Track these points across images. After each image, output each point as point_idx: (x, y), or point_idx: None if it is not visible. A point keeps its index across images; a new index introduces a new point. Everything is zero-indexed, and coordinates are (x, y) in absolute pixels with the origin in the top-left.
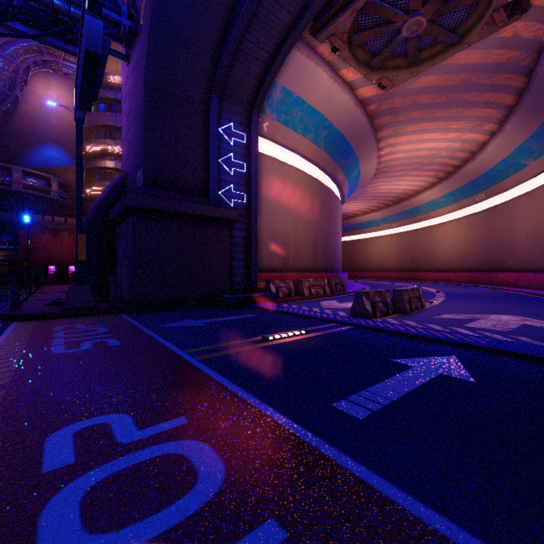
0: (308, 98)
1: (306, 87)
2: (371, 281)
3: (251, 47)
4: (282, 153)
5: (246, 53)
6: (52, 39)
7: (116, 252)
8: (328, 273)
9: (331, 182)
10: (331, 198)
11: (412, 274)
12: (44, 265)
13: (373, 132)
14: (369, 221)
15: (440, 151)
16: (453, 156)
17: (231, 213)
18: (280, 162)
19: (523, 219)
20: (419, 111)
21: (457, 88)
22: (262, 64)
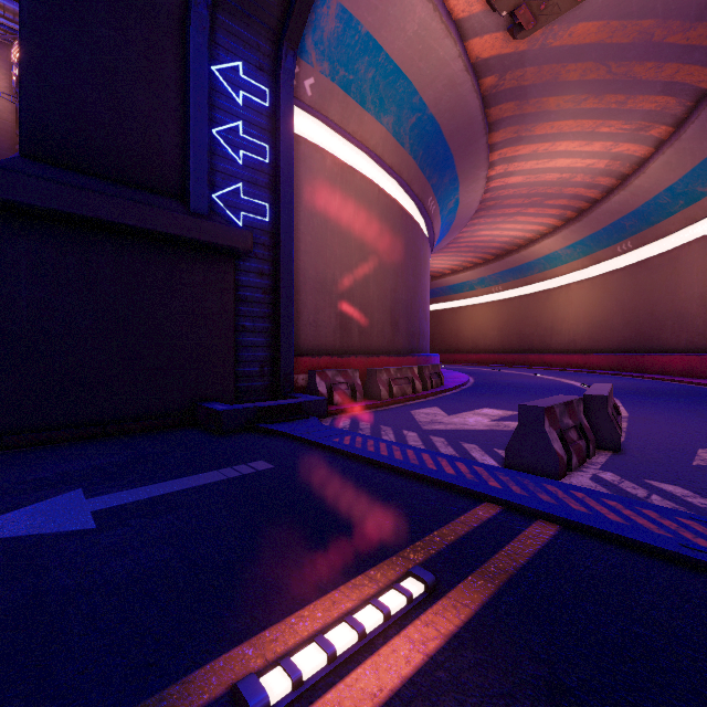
0: (386, 40)
1: (384, 13)
2: (465, 367)
3: None
4: (340, 147)
5: None
6: None
7: None
8: (415, 356)
9: (418, 212)
10: (417, 237)
11: (521, 357)
12: None
13: (486, 129)
14: (460, 283)
15: (575, 175)
16: (592, 184)
17: (236, 236)
18: (335, 160)
19: (695, 276)
20: (559, 97)
21: (628, 52)
22: None
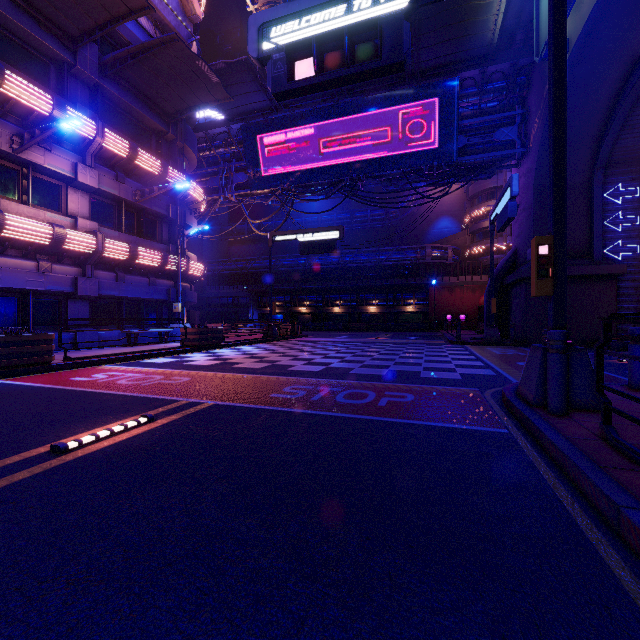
0: None
1: None
2: None
3: (638, 118)
4: None
5: (632, 125)
6: (470, 177)
7: (510, 306)
8: None
9: None
10: None
11: None
12: (444, 315)
13: None
14: None
15: None
16: None
17: (617, 268)
18: None
19: None
20: None
21: None
22: None
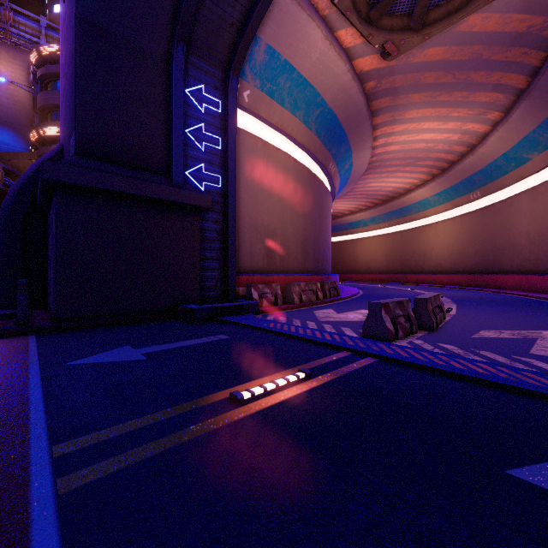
0: (298, 63)
1: (296, 48)
2: (360, 284)
3: None
4: (267, 133)
5: None
6: None
7: (48, 247)
8: (319, 275)
9: (322, 173)
10: (321, 191)
11: (402, 277)
12: None
13: (370, 116)
14: (357, 221)
15: (437, 144)
16: (450, 150)
17: (201, 199)
18: (264, 143)
19: (523, 218)
20: (421, 94)
21: (466, 65)
22: (241, 7)
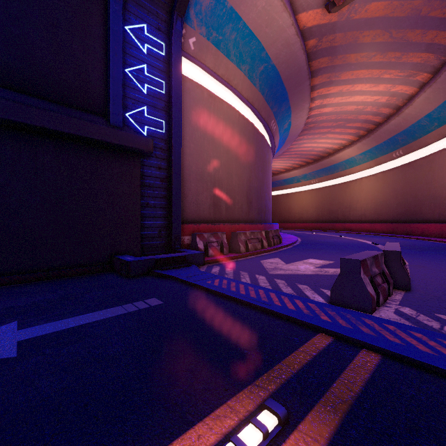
0: (244, 12)
1: None
2: (294, 231)
3: None
4: (213, 85)
5: None
6: None
7: None
8: (263, 224)
9: (264, 130)
10: (264, 146)
11: (330, 225)
12: None
13: (309, 75)
14: (291, 178)
15: (366, 106)
16: (377, 112)
17: (141, 141)
18: (210, 94)
19: (445, 172)
20: (357, 54)
21: (404, 23)
22: None
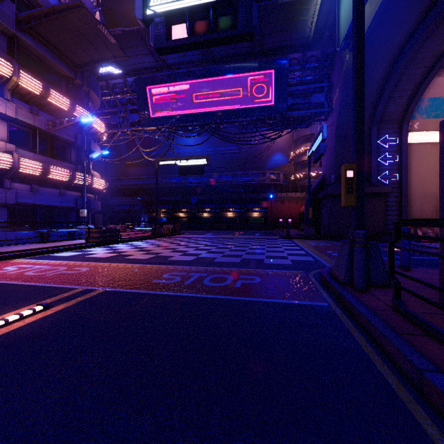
0: None
1: None
2: None
3: (398, 93)
4: (436, 135)
5: (394, 97)
6: (295, 126)
7: (320, 213)
8: None
9: None
10: None
11: None
12: (278, 219)
13: None
14: None
15: None
16: None
17: (385, 189)
18: (432, 144)
19: None
20: None
21: None
22: (407, 96)
